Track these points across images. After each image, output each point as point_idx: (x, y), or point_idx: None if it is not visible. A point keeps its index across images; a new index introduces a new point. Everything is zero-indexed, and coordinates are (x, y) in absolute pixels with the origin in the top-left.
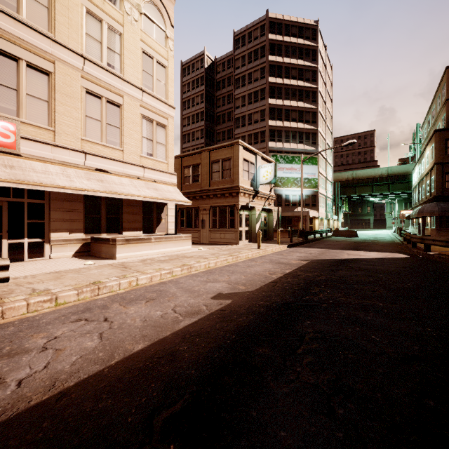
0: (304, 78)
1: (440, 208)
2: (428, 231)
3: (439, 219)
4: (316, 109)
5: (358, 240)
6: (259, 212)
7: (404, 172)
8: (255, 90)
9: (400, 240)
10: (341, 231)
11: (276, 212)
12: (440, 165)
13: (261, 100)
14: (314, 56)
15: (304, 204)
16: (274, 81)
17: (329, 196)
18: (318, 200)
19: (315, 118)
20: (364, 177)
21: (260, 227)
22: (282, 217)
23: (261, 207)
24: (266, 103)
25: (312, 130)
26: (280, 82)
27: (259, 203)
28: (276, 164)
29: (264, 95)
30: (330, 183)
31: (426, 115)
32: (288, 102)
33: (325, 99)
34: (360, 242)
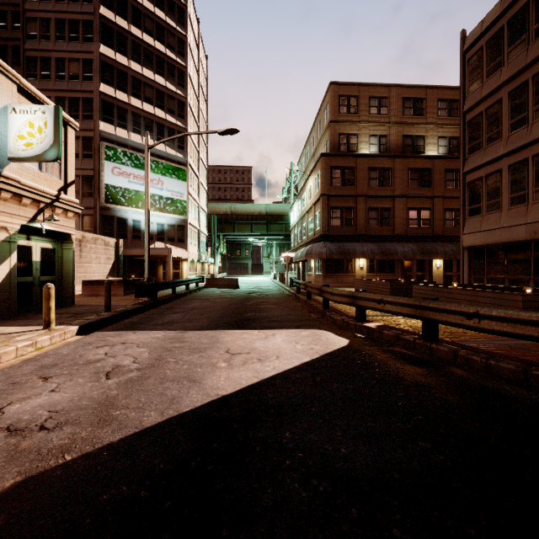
0: (167, 42)
1: (328, 249)
2: (311, 277)
3: (325, 263)
4: (185, 98)
5: (240, 293)
6: (10, 235)
7: (281, 212)
8: (71, 18)
9: (291, 291)
10: (217, 280)
11: (112, 247)
12: (326, 198)
13: (84, 41)
14: (182, 18)
15: (165, 238)
16: (112, 17)
17: (203, 230)
18: (188, 233)
19: (183, 110)
20: (243, 213)
21: (14, 277)
22: (131, 257)
23: (18, 222)
24: (94, 49)
25: (179, 128)
26: (124, 26)
27: (6, 209)
28: (58, 110)
29: (90, 34)
30: (205, 214)
31: (304, 147)
32: (139, 68)
33: (198, 95)
34: (245, 298)
